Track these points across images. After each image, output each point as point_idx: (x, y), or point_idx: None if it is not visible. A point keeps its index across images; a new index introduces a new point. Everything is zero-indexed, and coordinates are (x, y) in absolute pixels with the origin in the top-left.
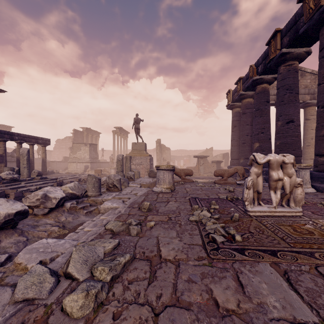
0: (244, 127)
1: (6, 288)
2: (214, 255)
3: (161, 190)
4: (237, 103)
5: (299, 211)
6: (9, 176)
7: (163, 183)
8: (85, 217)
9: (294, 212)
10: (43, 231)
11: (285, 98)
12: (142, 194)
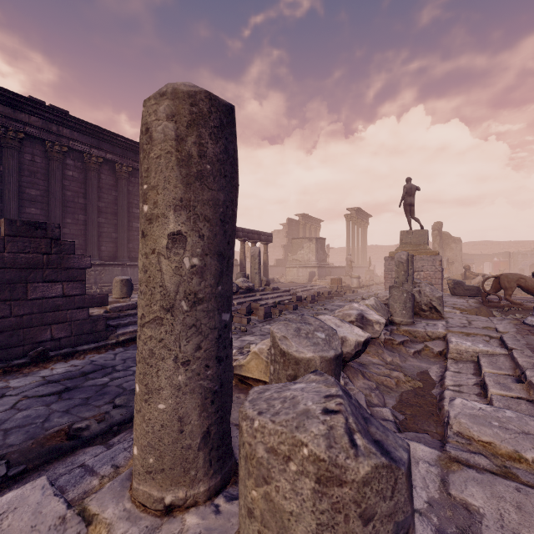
0: None
1: None
2: None
3: None
4: None
5: None
6: (245, 284)
7: None
8: (418, 362)
9: None
10: (385, 376)
11: None
12: (511, 329)
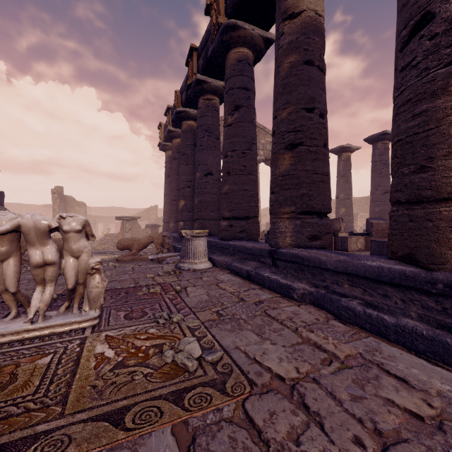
0: (175, 178)
1: None
2: None
3: None
4: (171, 144)
5: (88, 319)
6: None
7: None
8: None
9: (78, 322)
10: None
11: (203, 142)
12: None
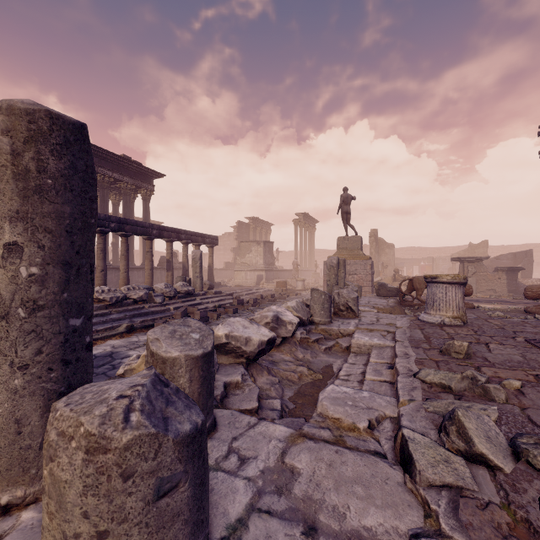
0: None
1: (370, 456)
2: None
3: (441, 321)
4: None
5: None
6: (184, 288)
7: (445, 307)
8: (327, 357)
9: None
10: (291, 372)
11: None
12: (406, 325)
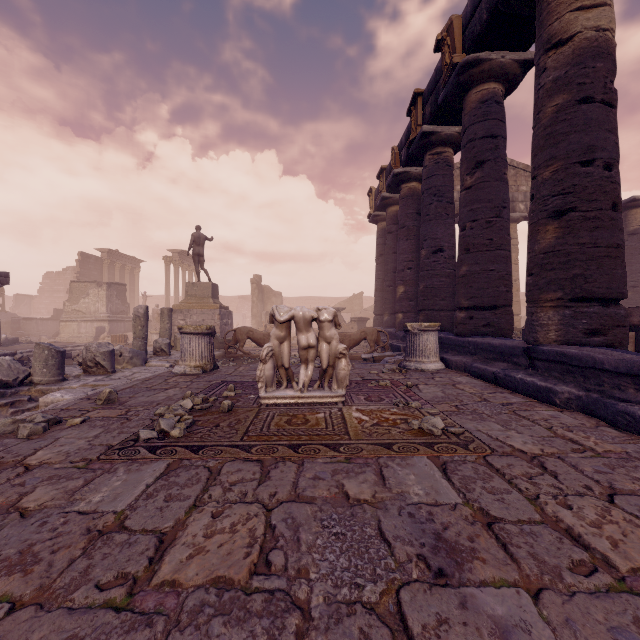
0: (390, 258)
1: None
2: (108, 455)
3: (184, 371)
4: (384, 213)
5: (338, 395)
6: None
7: (190, 357)
8: None
9: (331, 397)
10: None
11: (431, 211)
12: (143, 377)
